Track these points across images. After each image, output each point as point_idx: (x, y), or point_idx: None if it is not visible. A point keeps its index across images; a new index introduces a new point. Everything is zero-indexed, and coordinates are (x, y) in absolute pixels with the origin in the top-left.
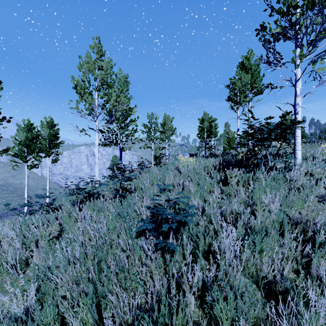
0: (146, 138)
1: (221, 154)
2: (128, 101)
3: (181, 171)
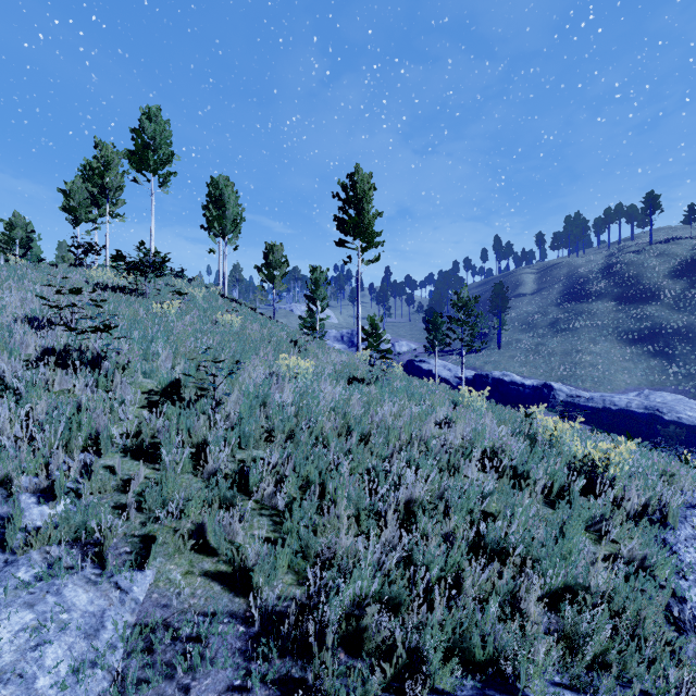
0: None
1: None
2: None
3: None
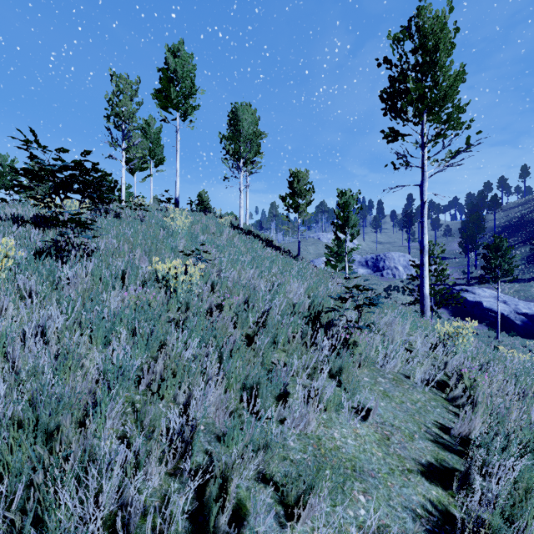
0: None
1: None
2: None
3: None
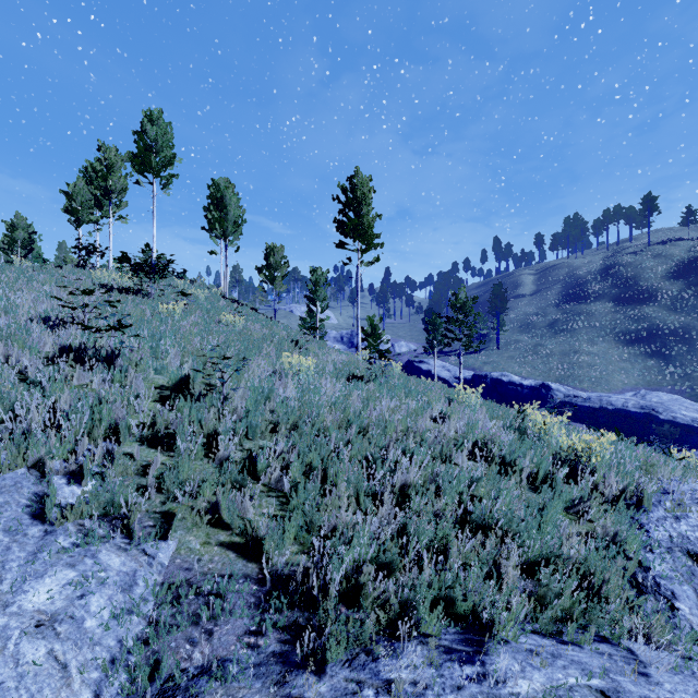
0: None
1: None
2: None
3: None
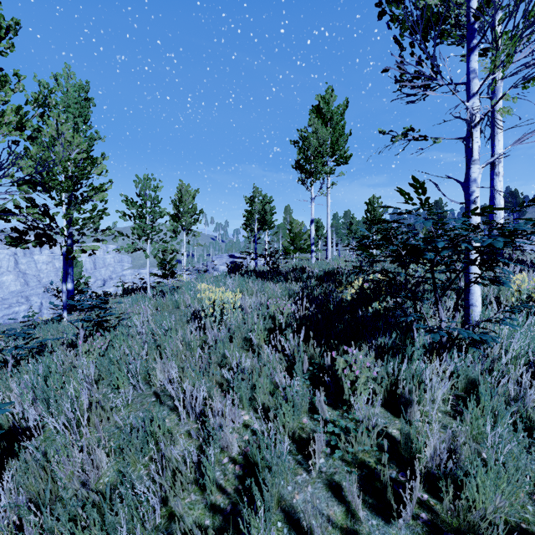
0: (133, 231)
1: (292, 272)
2: (88, 143)
3: (205, 325)
